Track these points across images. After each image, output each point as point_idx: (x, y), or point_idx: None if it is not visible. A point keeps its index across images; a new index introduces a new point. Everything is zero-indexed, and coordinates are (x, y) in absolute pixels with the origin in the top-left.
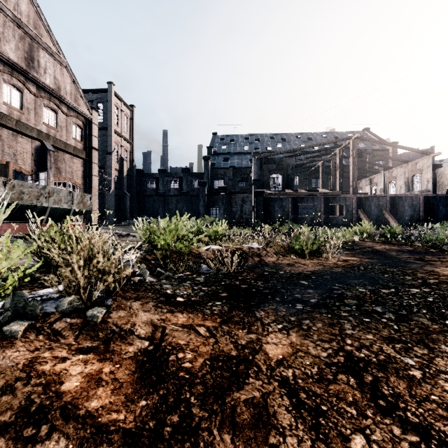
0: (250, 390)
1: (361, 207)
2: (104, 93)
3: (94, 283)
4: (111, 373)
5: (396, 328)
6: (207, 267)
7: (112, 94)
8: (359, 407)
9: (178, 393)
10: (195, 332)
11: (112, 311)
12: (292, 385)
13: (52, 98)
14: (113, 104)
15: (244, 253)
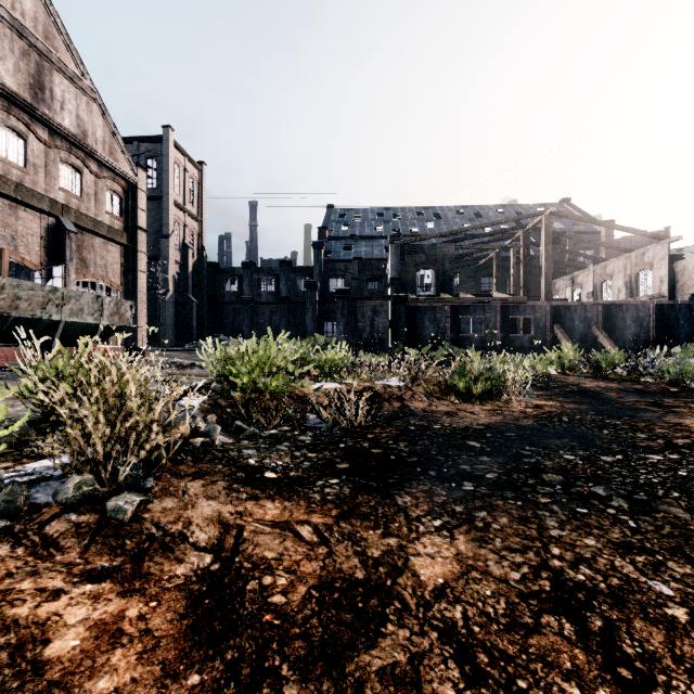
0: (389, 648)
1: (558, 321)
2: (158, 143)
3: (124, 450)
4: (141, 619)
5: (633, 526)
6: (317, 418)
7: (170, 145)
8: (585, 681)
9: (260, 658)
10: (294, 535)
11: (152, 498)
12: (462, 637)
13: (74, 149)
14: (171, 160)
15: (377, 395)
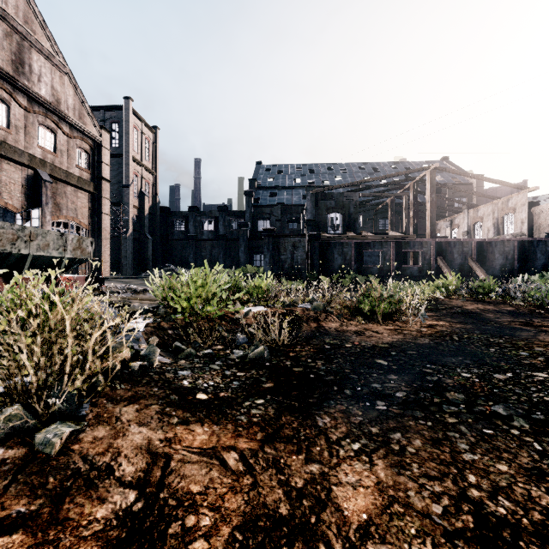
0: None
1: (441, 254)
2: (120, 111)
3: (60, 379)
4: None
5: (539, 449)
6: (246, 338)
7: (130, 112)
8: None
9: None
10: (220, 463)
11: (85, 427)
12: None
13: (49, 114)
14: (131, 125)
15: (297, 317)
